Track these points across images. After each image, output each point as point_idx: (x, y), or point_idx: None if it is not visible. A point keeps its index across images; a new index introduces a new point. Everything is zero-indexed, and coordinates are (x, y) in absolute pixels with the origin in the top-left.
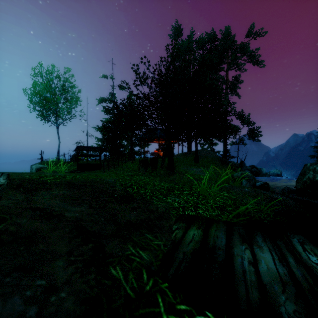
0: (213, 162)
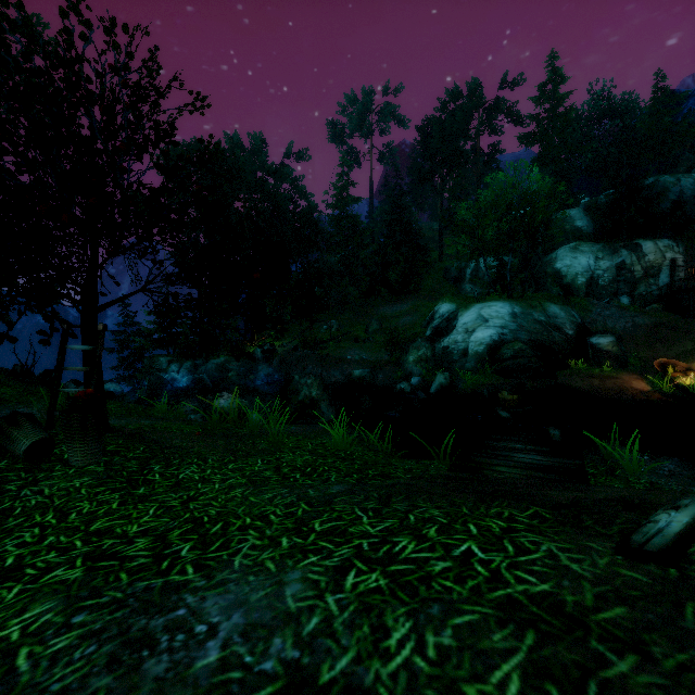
0: None
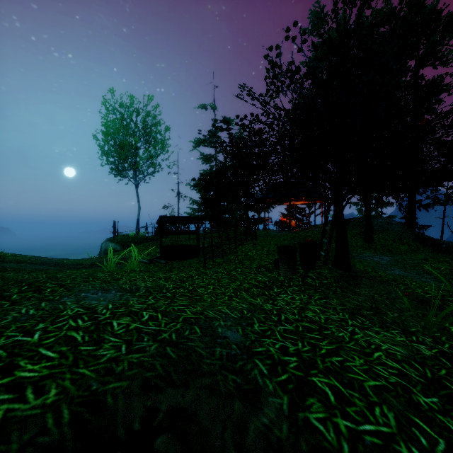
0: (403, 240)
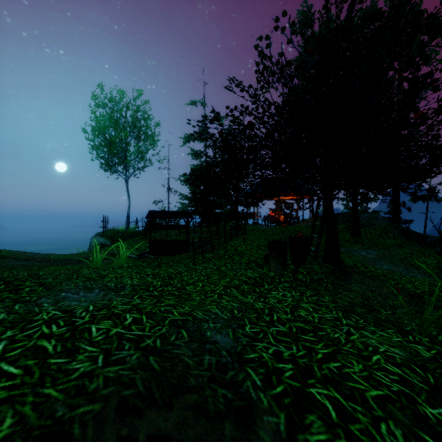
0: (389, 235)
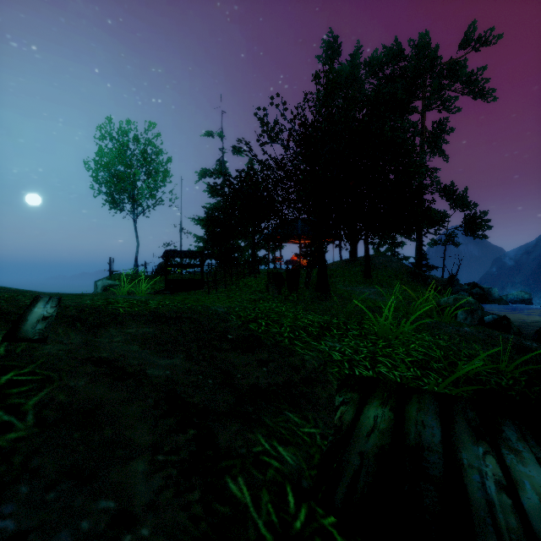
0: (398, 276)
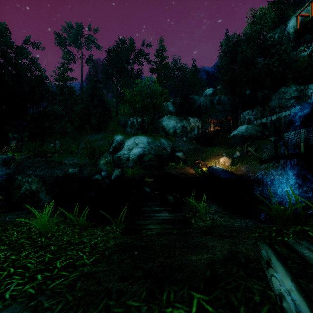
0: None
